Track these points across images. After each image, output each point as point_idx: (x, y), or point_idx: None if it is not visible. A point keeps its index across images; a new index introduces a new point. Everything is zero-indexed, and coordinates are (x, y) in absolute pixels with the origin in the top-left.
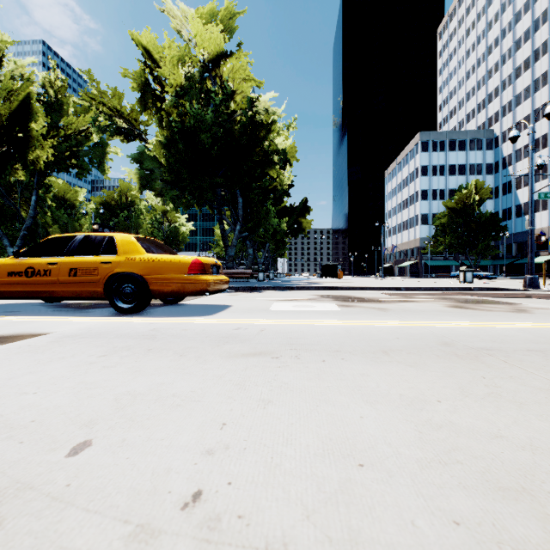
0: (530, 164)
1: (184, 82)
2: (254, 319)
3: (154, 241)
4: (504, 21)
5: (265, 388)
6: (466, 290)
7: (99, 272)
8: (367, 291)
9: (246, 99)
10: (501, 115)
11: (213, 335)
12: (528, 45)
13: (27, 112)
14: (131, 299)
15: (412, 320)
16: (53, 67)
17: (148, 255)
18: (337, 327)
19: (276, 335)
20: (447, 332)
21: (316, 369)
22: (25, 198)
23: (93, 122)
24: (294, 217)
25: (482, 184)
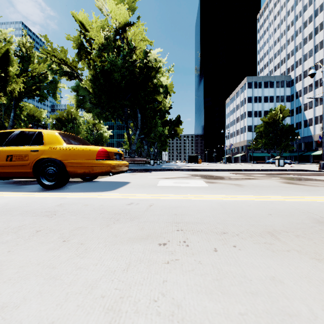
0: (323, 90)
1: (104, 41)
2: (145, 194)
3: (74, 136)
4: (297, 10)
5: (148, 320)
6: (283, 170)
7: (28, 158)
8: (220, 172)
9: (142, 52)
10: (295, 67)
11: (107, 211)
12: (311, 25)
13: (7, 60)
14: (54, 178)
15: (267, 194)
16: (24, 34)
17: (66, 145)
18: (212, 202)
19: (162, 211)
20: (306, 207)
21: (211, 266)
22: (7, 114)
23: (48, 67)
24: (172, 127)
25: (284, 107)
